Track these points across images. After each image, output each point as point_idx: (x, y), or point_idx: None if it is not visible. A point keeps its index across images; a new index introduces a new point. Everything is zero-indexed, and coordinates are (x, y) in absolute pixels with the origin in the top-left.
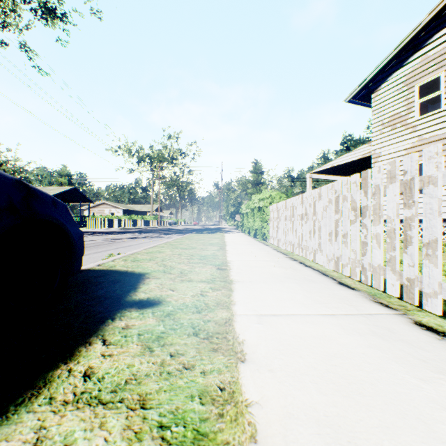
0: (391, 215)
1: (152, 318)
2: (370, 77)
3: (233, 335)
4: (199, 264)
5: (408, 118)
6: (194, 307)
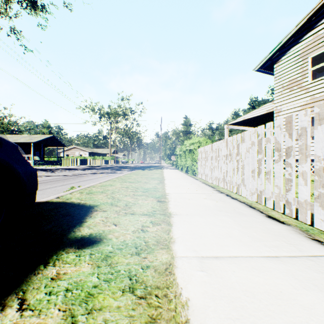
0: (321, 155)
1: (87, 263)
2: (273, 51)
3: (175, 291)
4: (142, 196)
5: (303, 82)
6: (133, 247)
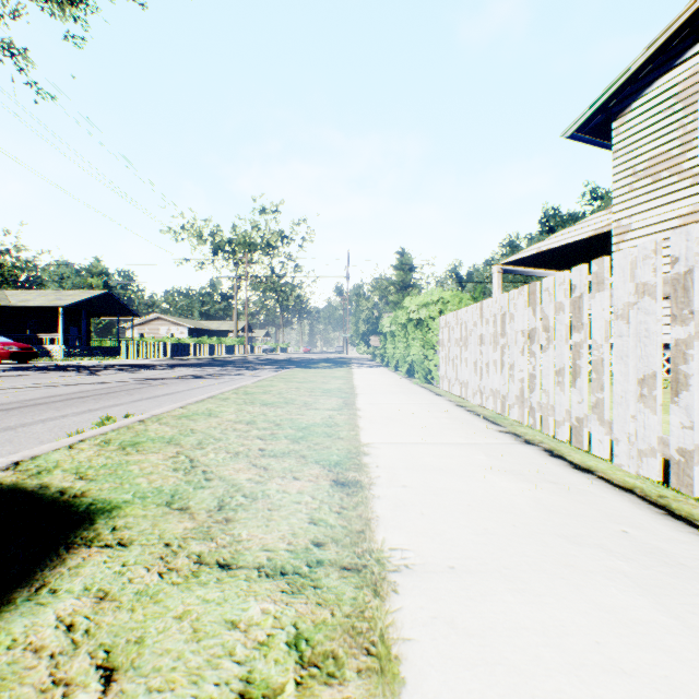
0: None
1: None
2: (612, 89)
3: None
4: (287, 460)
5: (685, 161)
6: None
